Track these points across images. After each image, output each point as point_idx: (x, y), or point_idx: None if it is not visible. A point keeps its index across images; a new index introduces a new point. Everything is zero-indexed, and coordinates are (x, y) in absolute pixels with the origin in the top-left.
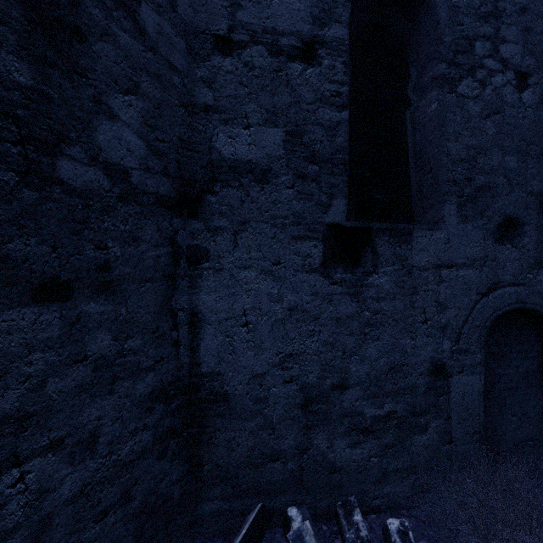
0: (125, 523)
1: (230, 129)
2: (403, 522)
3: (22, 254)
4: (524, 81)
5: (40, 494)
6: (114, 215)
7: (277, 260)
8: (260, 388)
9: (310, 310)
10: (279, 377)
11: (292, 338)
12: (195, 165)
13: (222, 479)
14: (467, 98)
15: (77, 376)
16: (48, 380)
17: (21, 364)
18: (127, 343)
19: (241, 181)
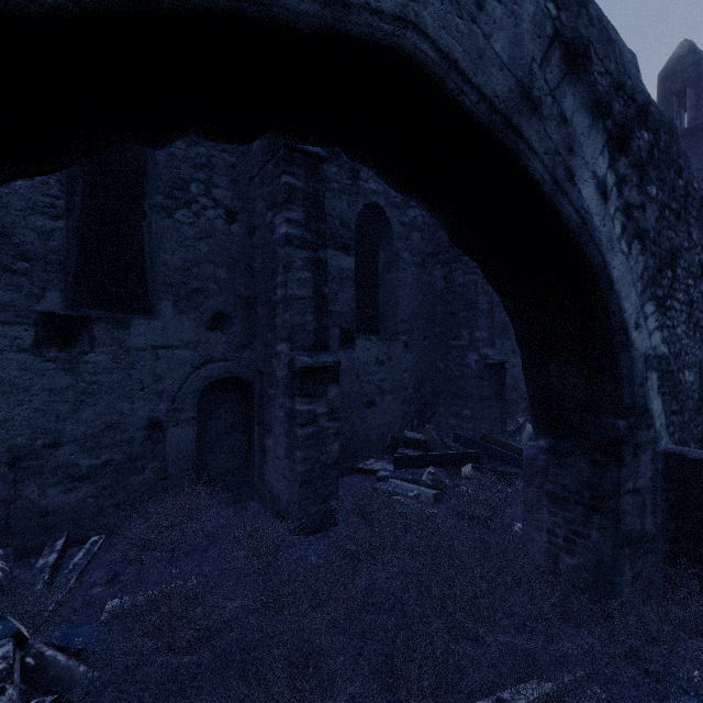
0: None
1: None
2: (102, 536)
3: None
4: (234, 217)
5: None
6: None
7: None
8: None
9: (19, 384)
10: None
11: None
12: None
13: None
14: (184, 224)
15: None
16: None
17: None
18: None
19: None
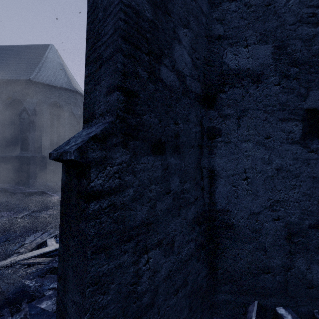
0: (185, 298)
1: (234, 49)
2: None
3: (149, 123)
4: None
5: (154, 272)
6: (180, 103)
7: (268, 135)
8: (255, 222)
9: (292, 171)
10: (269, 216)
11: (278, 189)
12: (212, 75)
13: (230, 280)
14: None
15: (167, 202)
16: (157, 203)
17: (147, 191)
18: (184, 185)
19: (242, 83)
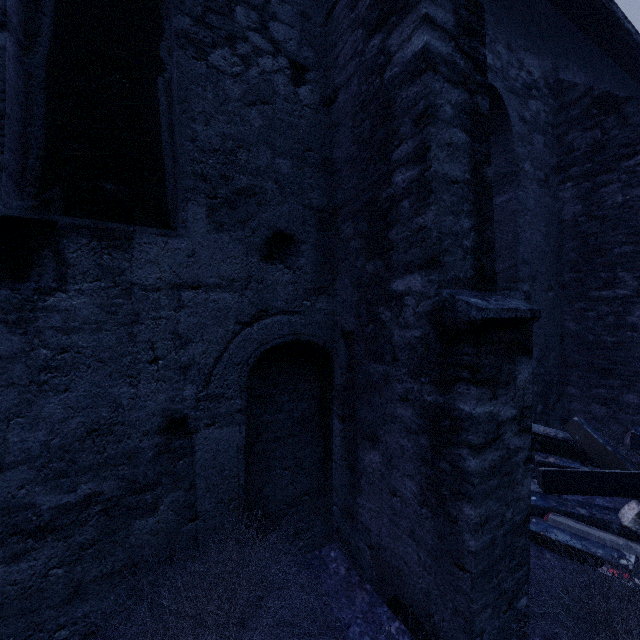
0: None
1: None
2: None
3: None
4: (302, 75)
5: None
6: None
7: None
8: None
9: None
10: None
11: None
12: None
13: None
14: (224, 74)
15: None
16: None
17: None
18: None
19: None
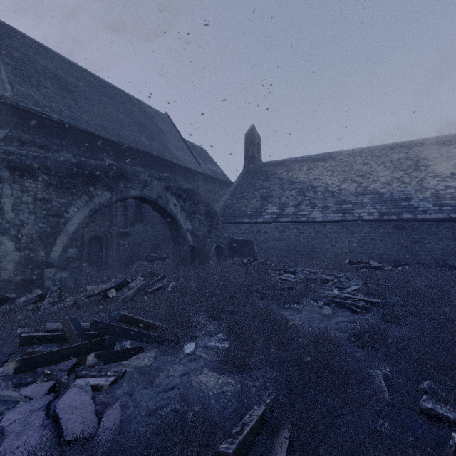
0: None
1: None
2: None
3: None
4: None
5: None
6: None
7: None
8: None
9: None
10: None
11: None
12: None
13: None
14: None
15: None
16: None
17: None
18: None
19: None
